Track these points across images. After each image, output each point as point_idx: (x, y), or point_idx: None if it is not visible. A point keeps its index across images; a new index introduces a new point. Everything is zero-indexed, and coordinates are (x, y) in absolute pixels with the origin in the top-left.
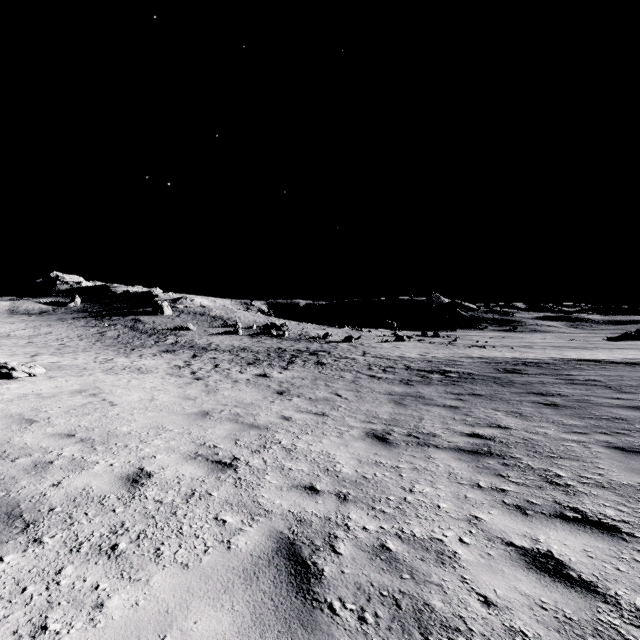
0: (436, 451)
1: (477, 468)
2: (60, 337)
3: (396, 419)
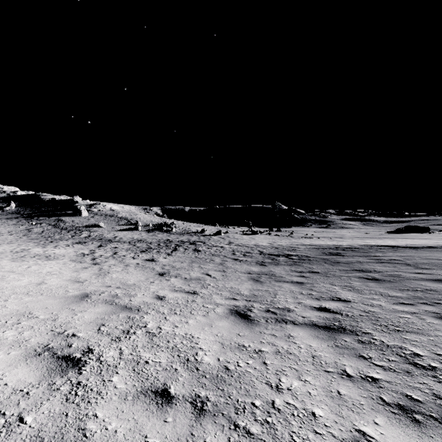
0: (294, 328)
1: (337, 348)
2: None
3: (255, 295)
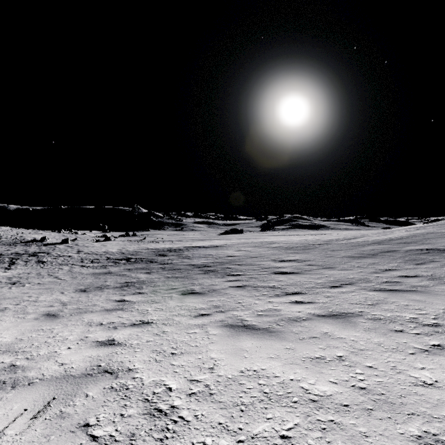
0: (107, 289)
1: (119, 290)
2: None
3: (93, 283)
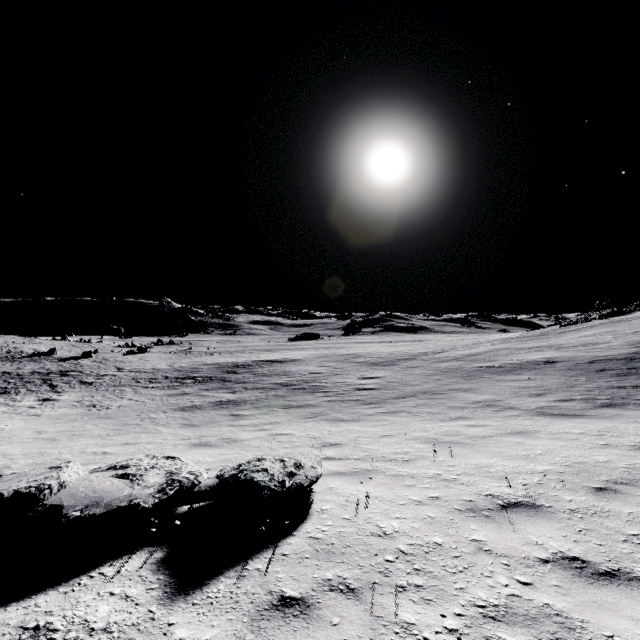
0: (206, 408)
1: (220, 408)
2: None
3: (182, 404)
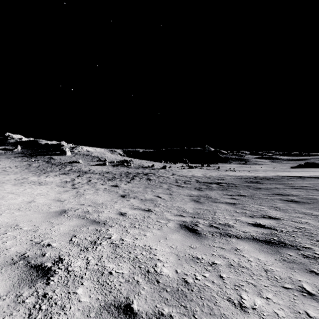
0: (238, 242)
1: (285, 262)
2: (4, 166)
3: (198, 213)
